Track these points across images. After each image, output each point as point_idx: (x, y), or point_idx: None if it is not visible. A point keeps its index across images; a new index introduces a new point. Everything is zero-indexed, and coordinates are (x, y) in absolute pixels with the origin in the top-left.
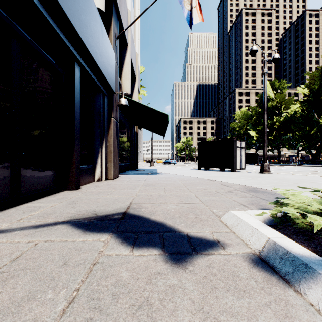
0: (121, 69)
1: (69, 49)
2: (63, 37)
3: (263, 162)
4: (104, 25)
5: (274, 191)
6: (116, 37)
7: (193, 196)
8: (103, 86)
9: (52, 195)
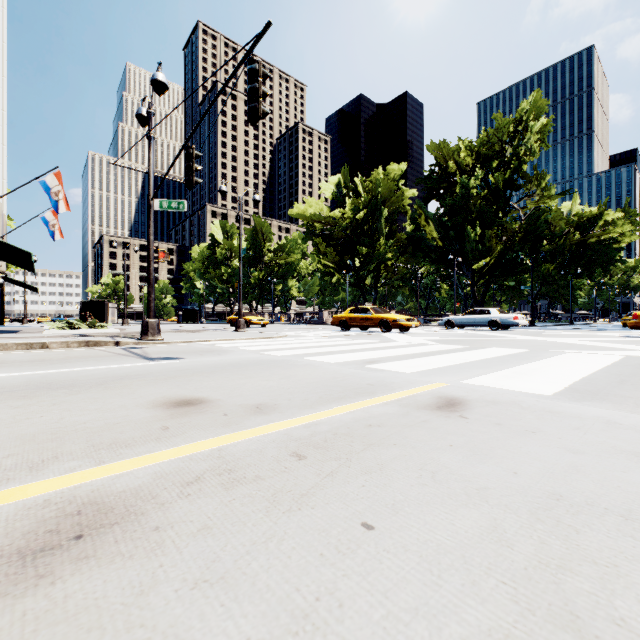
0: None
1: None
2: None
3: (125, 318)
4: None
5: None
6: None
7: None
8: None
9: None
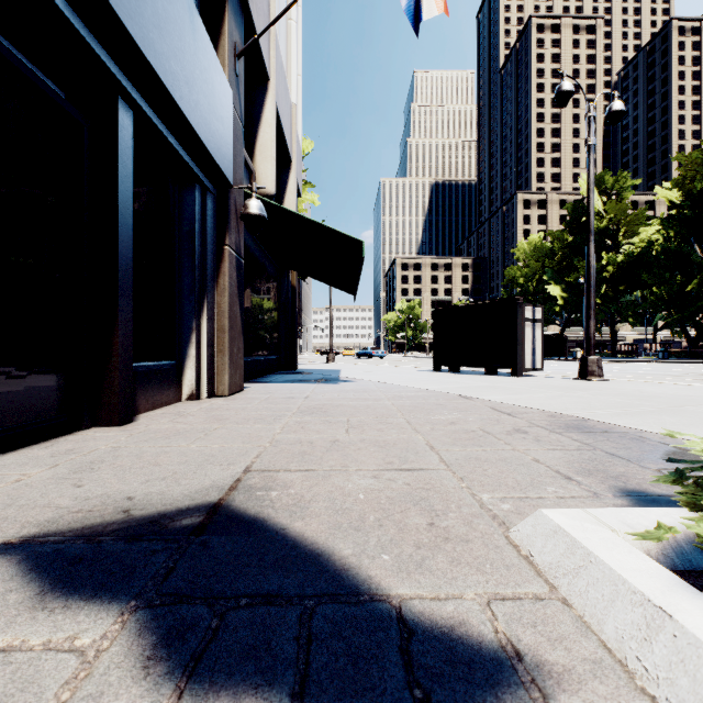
0: (254, 136)
1: (95, 54)
2: (71, 18)
3: (588, 354)
4: (208, 23)
5: (633, 429)
6: (238, 54)
7: (422, 445)
8: (202, 168)
9: (46, 443)
